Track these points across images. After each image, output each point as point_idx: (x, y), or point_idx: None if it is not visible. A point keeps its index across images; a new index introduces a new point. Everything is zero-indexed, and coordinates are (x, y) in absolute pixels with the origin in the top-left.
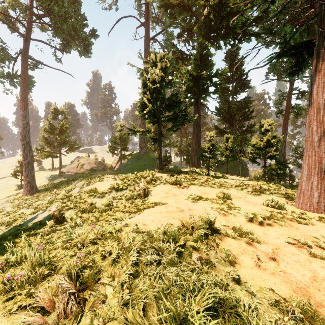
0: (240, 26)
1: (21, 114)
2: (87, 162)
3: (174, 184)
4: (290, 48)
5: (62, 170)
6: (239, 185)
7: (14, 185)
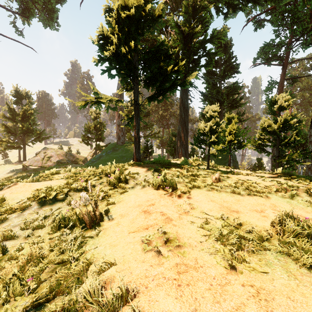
0: None
1: None
2: (56, 154)
3: (161, 187)
4: None
5: (24, 163)
6: (284, 188)
7: None
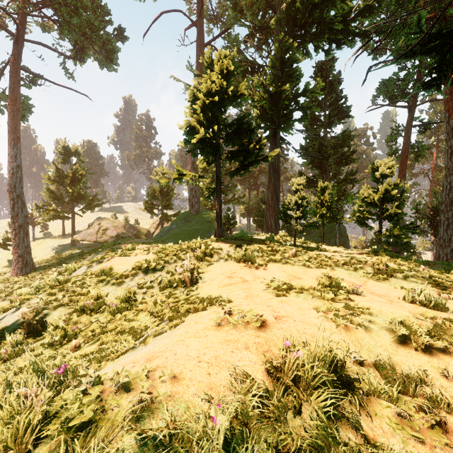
0: (340, 19)
1: (9, 153)
2: (112, 225)
3: (242, 261)
4: (434, 36)
5: (75, 237)
6: (351, 263)
7: (4, 260)
